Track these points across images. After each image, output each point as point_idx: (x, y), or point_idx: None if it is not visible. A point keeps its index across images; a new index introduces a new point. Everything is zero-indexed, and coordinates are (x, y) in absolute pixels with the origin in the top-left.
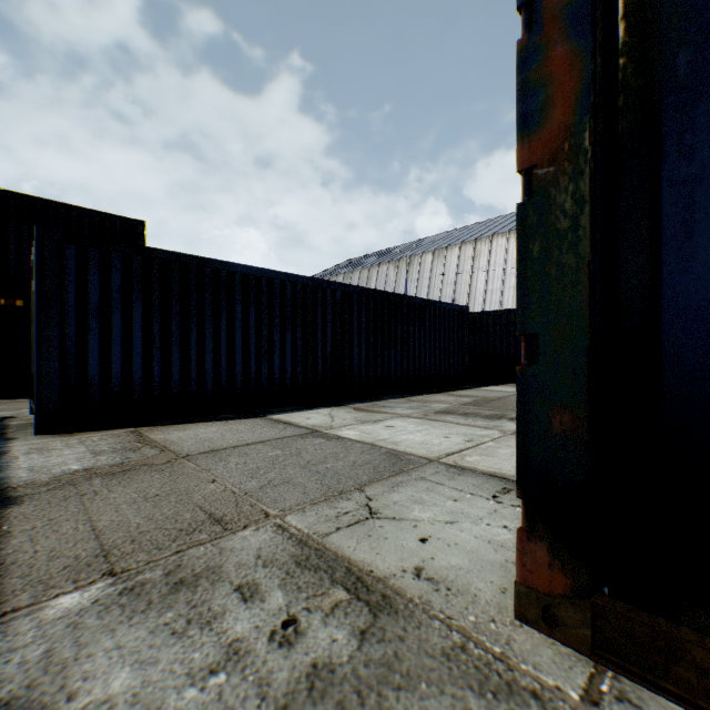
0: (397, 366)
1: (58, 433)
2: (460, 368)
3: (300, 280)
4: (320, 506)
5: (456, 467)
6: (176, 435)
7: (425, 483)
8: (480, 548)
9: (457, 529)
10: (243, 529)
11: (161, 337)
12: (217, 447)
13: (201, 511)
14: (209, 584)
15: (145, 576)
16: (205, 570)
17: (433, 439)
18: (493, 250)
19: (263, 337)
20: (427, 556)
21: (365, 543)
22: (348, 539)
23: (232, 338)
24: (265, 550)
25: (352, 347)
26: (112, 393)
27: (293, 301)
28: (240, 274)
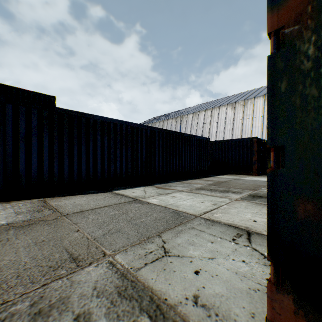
0: (177, 166)
1: (2, 201)
2: (206, 167)
3: (129, 124)
4: (136, 247)
5: (210, 220)
6: (64, 202)
7: (194, 230)
8: (232, 278)
9: (216, 263)
10: (88, 265)
11: (58, 152)
12: (84, 209)
13: (66, 252)
14: (57, 313)
15: (17, 307)
16: (58, 301)
17: (196, 204)
18: (220, 113)
19: (111, 152)
20: (200, 285)
21: (162, 275)
22: (152, 272)
23: (95, 153)
24: (100, 282)
25: (155, 157)
26: (32, 180)
27: (126, 134)
28: (99, 121)
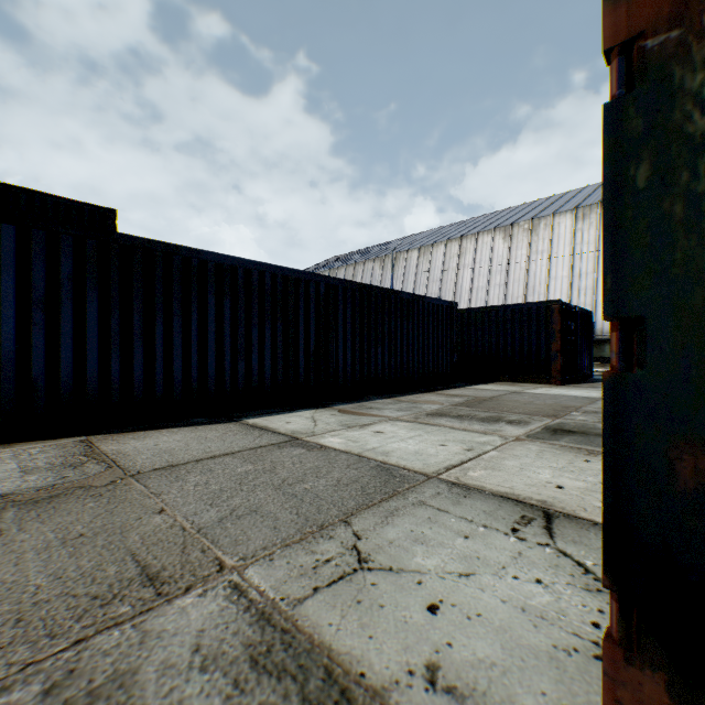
0: (385, 364)
1: None
2: (449, 366)
3: (280, 271)
4: (293, 549)
5: (460, 486)
6: (133, 445)
7: (425, 509)
8: (514, 622)
9: (476, 587)
10: (184, 594)
11: (121, 333)
12: (178, 461)
13: (132, 562)
14: None
15: (11, 697)
16: (110, 681)
17: (428, 448)
18: (478, 247)
19: (239, 333)
20: (442, 640)
21: (353, 615)
22: (329, 609)
23: (204, 334)
24: (209, 635)
25: (337, 344)
26: (61, 396)
27: (273, 294)
28: (213, 263)
